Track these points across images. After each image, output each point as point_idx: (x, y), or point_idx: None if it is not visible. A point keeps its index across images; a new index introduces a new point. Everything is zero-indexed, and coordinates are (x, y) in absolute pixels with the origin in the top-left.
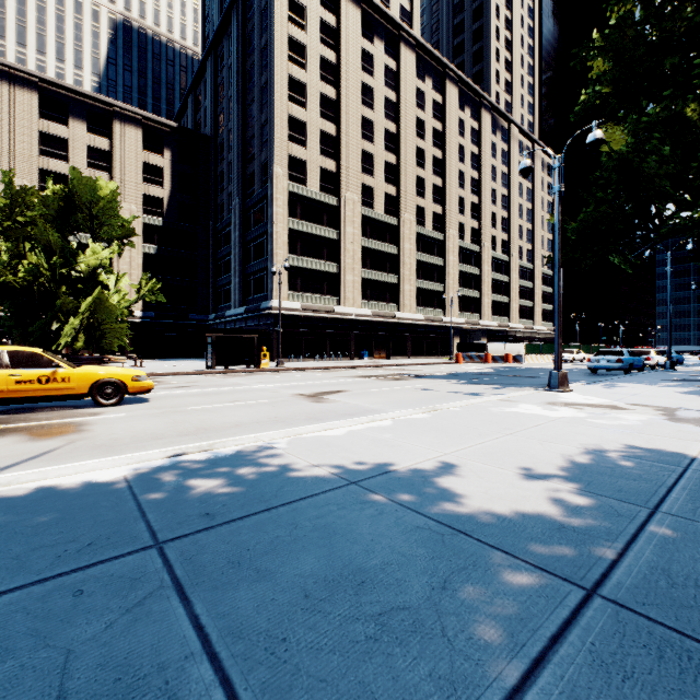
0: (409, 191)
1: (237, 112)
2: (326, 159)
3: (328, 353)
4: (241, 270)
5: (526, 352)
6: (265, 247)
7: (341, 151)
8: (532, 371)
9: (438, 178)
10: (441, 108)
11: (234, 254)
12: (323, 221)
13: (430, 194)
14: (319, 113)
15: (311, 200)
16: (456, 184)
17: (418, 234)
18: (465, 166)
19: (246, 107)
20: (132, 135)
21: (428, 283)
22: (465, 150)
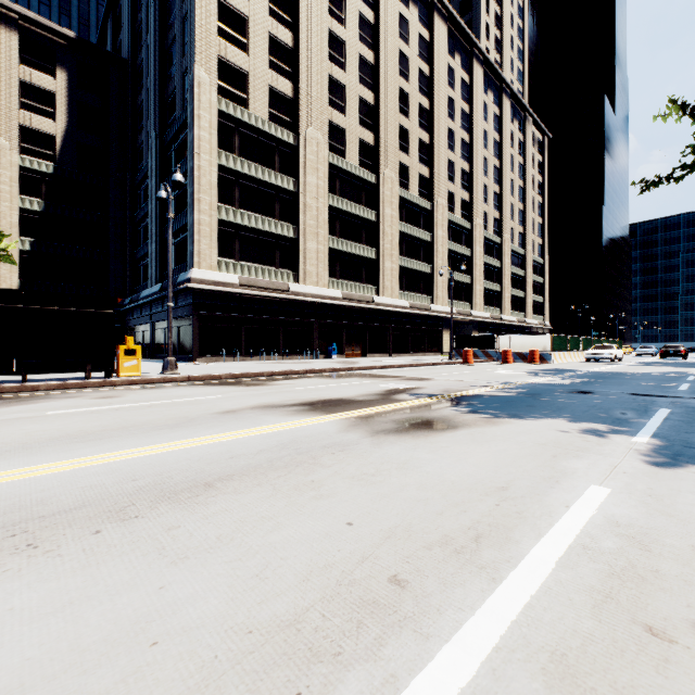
0: (390, 142)
1: (154, 10)
2: (278, 76)
3: (281, 349)
4: (158, 232)
5: (554, 348)
6: (187, 195)
7: (300, 69)
8: (633, 379)
9: (424, 133)
10: (428, 47)
11: (150, 210)
12: (273, 163)
13: (415, 150)
14: (269, 10)
15: (255, 131)
16: (445, 143)
17: (401, 199)
18: (455, 124)
19: (166, 3)
20: (2, 38)
21: (413, 262)
22: (455, 105)
